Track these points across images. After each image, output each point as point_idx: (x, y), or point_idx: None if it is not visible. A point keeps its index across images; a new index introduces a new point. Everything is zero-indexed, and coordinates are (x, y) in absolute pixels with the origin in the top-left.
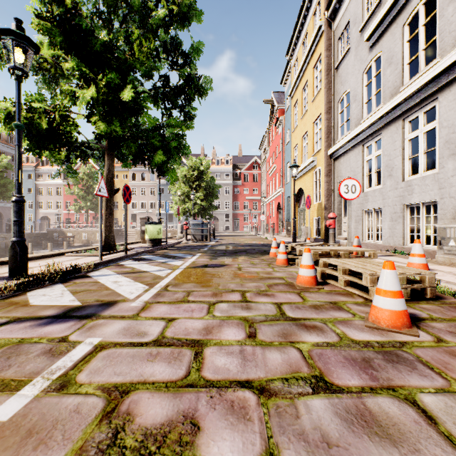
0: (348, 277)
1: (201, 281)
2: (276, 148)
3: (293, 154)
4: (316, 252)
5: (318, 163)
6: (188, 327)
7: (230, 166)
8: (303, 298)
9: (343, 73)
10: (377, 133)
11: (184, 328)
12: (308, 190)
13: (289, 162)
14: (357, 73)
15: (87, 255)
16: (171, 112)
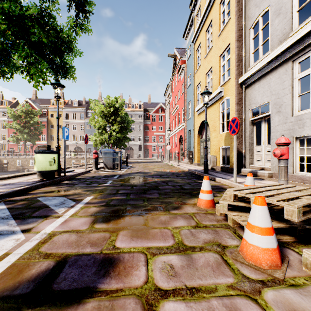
0: None
1: None
2: (178, 92)
3: (196, 92)
4: None
5: (227, 93)
6: None
7: (142, 109)
8: None
9: None
10: None
11: None
12: (213, 121)
13: (190, 101)
14: None
15: None
16: None
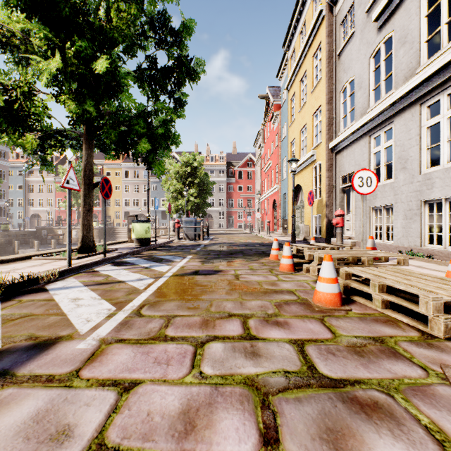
0: (390, 297)
1: (189, 298)
2: (271, 144)
3: (290, 149)
4: (334, 258)
5: (318, 157)
6: (153, 409)
7: (224, 163)
8: (331, 329)
9: (347, 59)
10: (388, 122)
11: (145, 414)
12: (306, 186)
13: (285, 157)
14: (363, 57)
15: (58, 259)
16: (157, 95)
